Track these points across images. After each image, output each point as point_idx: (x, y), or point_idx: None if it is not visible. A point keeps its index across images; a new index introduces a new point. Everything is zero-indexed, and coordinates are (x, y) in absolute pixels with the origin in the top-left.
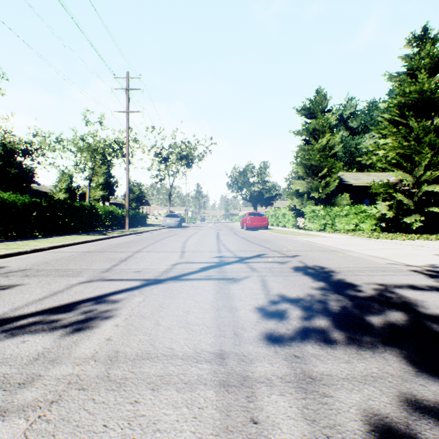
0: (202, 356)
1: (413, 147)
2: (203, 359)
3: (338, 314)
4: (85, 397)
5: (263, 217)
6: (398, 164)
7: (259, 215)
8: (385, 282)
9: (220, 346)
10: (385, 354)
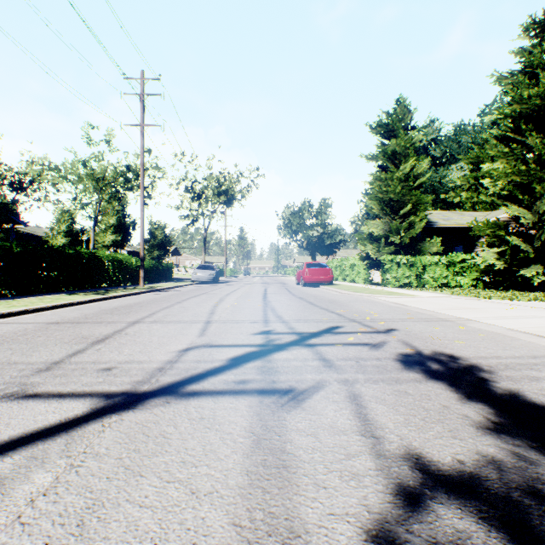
0: None
1: (533, 172)
2: None
3: None
4: None
5: (326, 269)
6: (511, 197)
7: (321, 266)
8: None
9: None
10: None
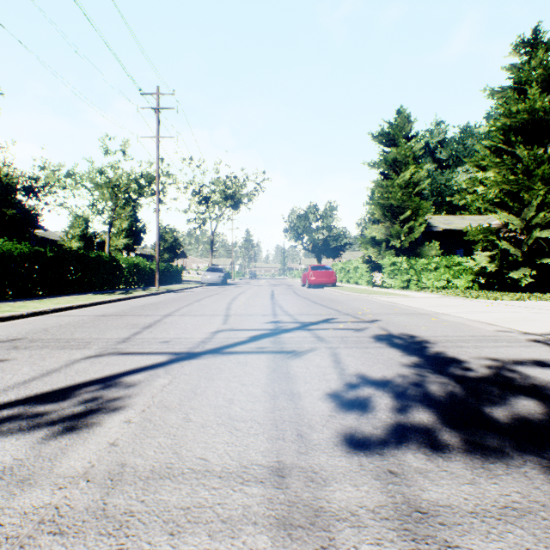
0: (251, 472)
1: (521, 181)
2: (252, 477)
3: (444, 404)
4: (61, 549)
5: (330, 272)
6: (502, 204)
7: (325, 269)
8: (501, 356)
9: (278, 455)
10: (526, 470)
